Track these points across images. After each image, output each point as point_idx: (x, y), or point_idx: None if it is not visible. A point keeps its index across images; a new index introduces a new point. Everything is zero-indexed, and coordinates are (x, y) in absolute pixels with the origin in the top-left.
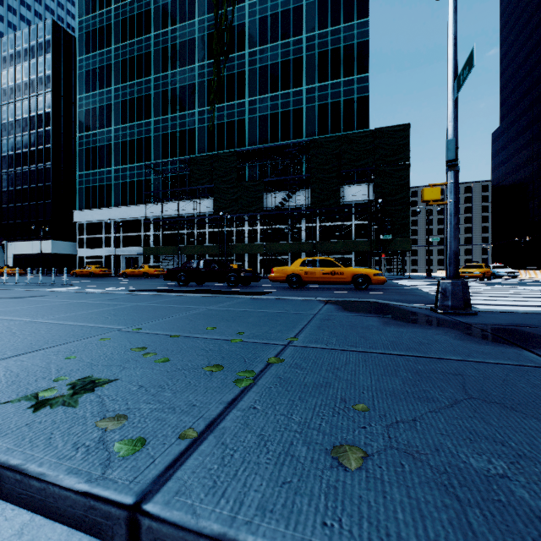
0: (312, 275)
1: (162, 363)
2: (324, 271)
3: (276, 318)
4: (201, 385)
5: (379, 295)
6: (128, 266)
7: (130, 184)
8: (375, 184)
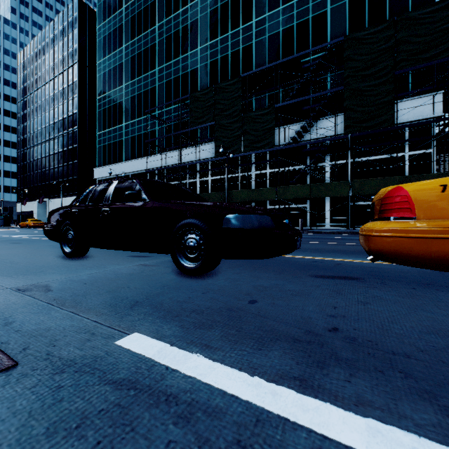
0: None
1: None
2: None
3: None
4: None
5: None
6: None
7: (138, 138)
8: None
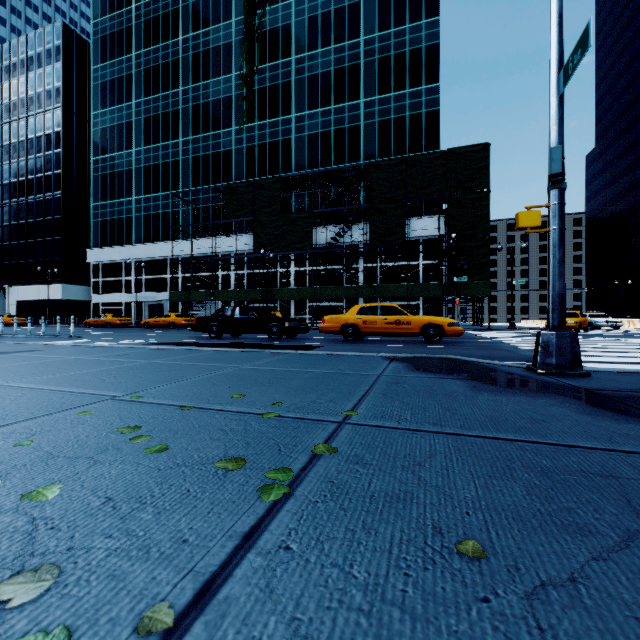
0: (372, 325)
1: (156, 453)
2: (386, 320)
3: (328, 381)
4: (205, 498)
5: (455, 350)
6: (152, 315)
7: (154, 217)
8: (448, 216)
